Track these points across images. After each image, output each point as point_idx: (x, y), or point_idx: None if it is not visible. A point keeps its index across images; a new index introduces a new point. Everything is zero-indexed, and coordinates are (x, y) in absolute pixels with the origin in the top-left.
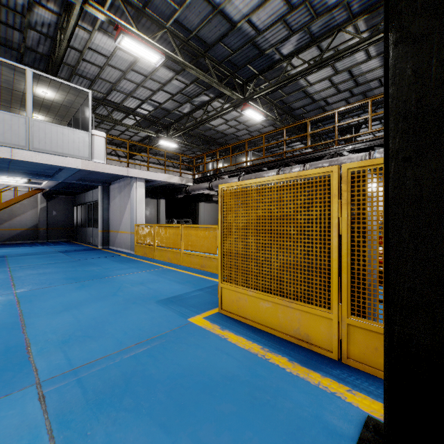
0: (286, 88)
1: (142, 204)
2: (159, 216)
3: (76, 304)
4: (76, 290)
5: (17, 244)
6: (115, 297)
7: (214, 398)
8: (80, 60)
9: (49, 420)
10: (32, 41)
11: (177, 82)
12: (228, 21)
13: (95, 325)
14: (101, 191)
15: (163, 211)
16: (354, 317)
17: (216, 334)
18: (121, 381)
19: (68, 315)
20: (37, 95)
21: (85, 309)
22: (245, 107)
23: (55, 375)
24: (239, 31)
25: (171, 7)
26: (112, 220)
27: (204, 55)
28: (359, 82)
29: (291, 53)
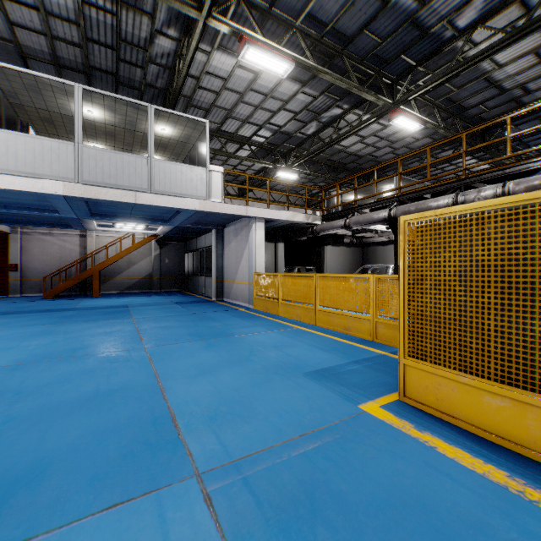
0: (458, 79)
1: (262, 249)
2: (278, 264)
3: (210, 368)
4: (204, 350)
5: (134, 293)
6: (250, 363)
7: None
8: (197, 89)
9: (226, 539)
10: (152, 76)
11: (303, 95)
12: None
13: (239, 399)
14: (215, 235)
15: (282, 257)
16: None
17: (412, 436)
18: (301, 494)
19: (205, 381)
20: (156, 133)
21: (221, 375)
22: (394, 114)
23: (214, 467)
24: (394, 9)
25: None
26: (226, 268)
27: (341, 53)
28: None
29: (471, 24)
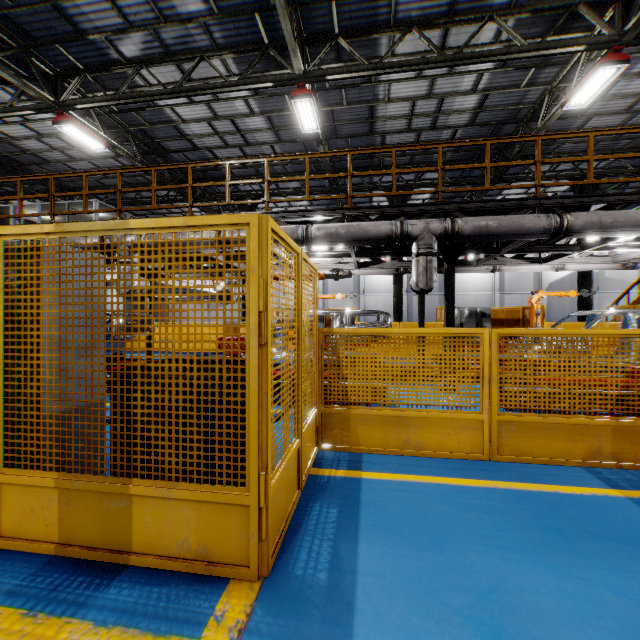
0: (146, 113)
1: None
2: None
3: None
4: None
5: None
6: None
7: None
8: None
9: None
10: None
11: None
12: None
13: None
14: None
15: None
16: (9, 469)
17: None
18: None
19: None
20: None
21: None
22: (61, 118)
23: None
24: None
25: None
26: None
27: None
28: (250, 141)
29: (137, 59)
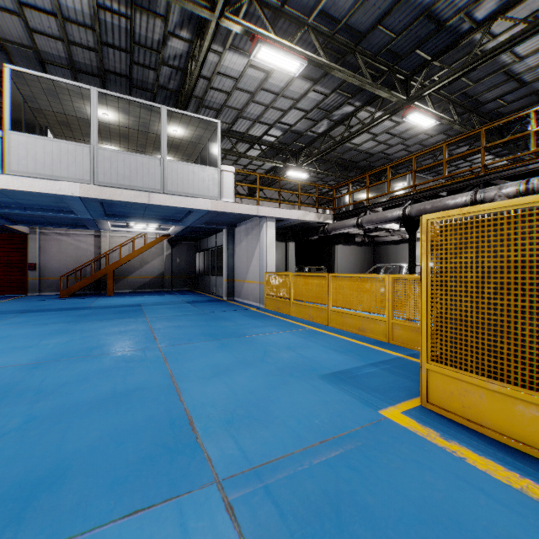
0: (475, 72)
1: (273, 248)
2: (288, 263)
3: (224, 369)
4: (218, 350)
5: (147, 292)
6: (265, 364)
7: None
8: (208, 89)
9: None
10: (164, 78)
11: (314, 94)
12: None
13: (255, 401)
14: (226, 234)
15: (292, 256)
16: None
17: (438, 445)
18: (325, 505)
19: (220, 383)
20: (168, 135)
21: (236, 377)
22: (408, 110)
23: (234, 473)
24: (409, 3)
25: None
26: (237, 267)
27: (354, 49)
28: None
29: (490, 16)
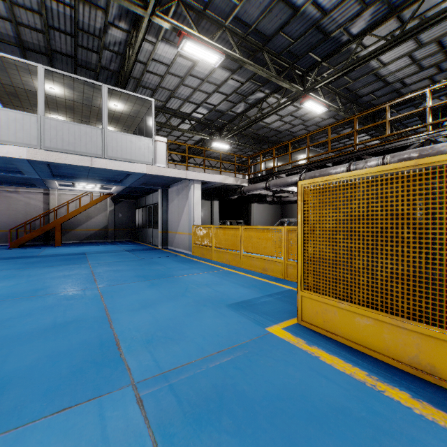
0: (353, 73)
1: (199, 205)
2: (213, 218)
3: (151, 303)
4: (148, 288)
5: (92, 243)
6: (185, 298)
7: (328, 435)
8: (144, 72)
9: (151, 429)
10: (106, 60)
11: (233, 81)
12: (291, 7)
13: (172, 326)
14: (161, 194)
15: (216, 212)
16: None
17: (303, 349)
18: (213, 394)
19: (146, 313)
20: (110, 108)
21: (160, 308)
22: (305, 99)
23: (147, 377)
24: (302, 16)
25: (231, 3)
26: (170, 221)
27: (262, 49)
28: None
29: (362, 32)
